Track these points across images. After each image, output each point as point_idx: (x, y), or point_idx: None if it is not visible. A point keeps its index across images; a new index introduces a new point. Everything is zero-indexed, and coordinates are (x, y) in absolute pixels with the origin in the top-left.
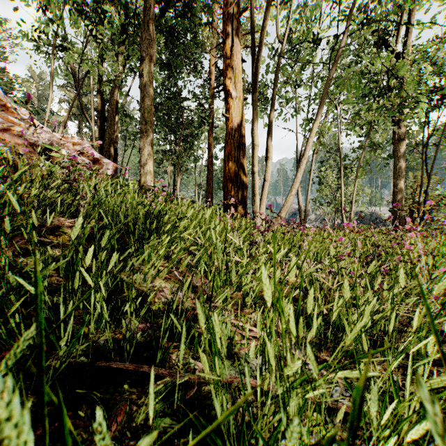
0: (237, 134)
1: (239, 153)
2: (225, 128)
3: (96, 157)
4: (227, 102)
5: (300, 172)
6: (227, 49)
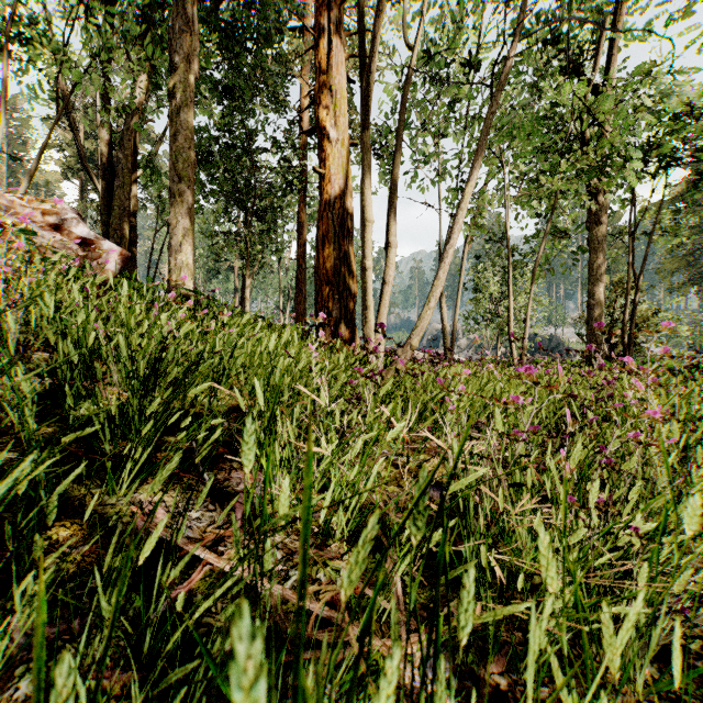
0: (340, 204)
1: (342, 236)
2: None
3: (88, 237)
4: (322, 147)
5: (444, 269)
6: (322, 57)
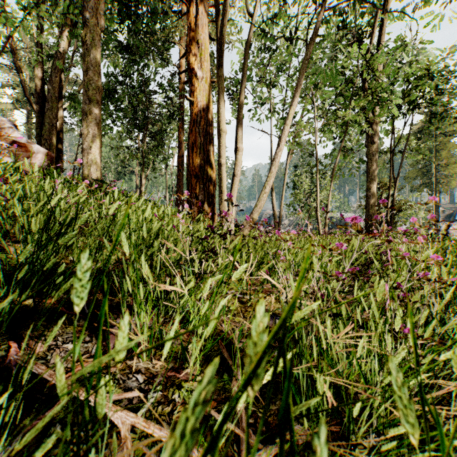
0: (204, 122)
1: (205, 144)
2: None
3: (22, 141)
4: (191, 82)
5: (275, 166)
6: (191, 20)
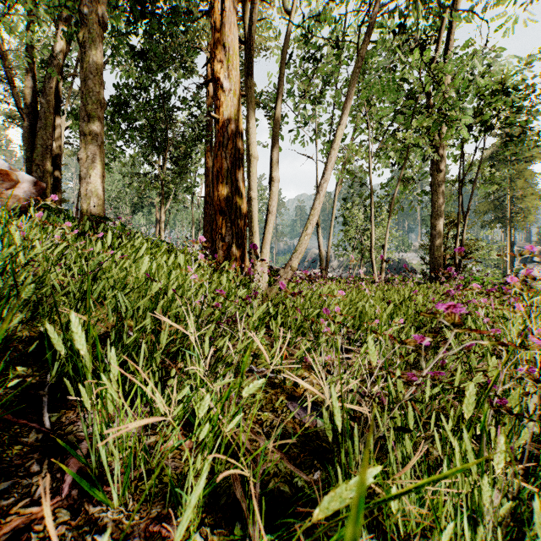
0: (232, 145)
1: (234, 173)
2: None
3: (3, 168)
4: (216, 96)
5: (320, 201)
6: (216, 18)
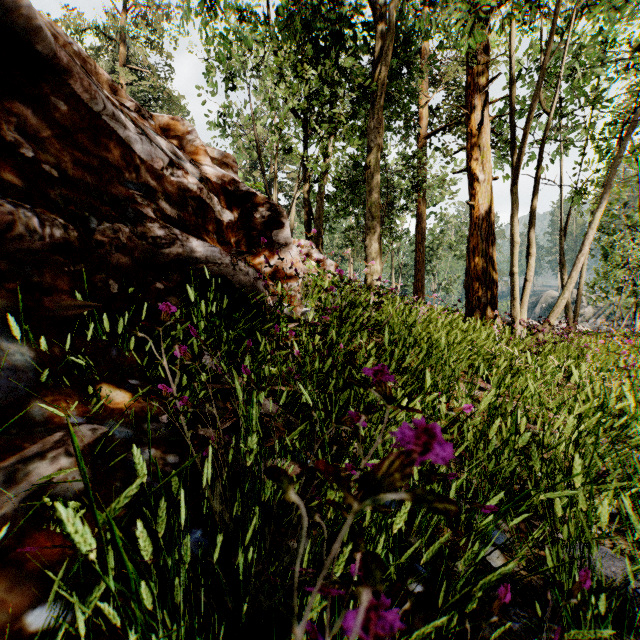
0: (485, 224)
1: (487, 246)
2: (436, 185)
3: (320, 258)
4: (472, 187)
5: (576, 271)
6: (472, 126)
